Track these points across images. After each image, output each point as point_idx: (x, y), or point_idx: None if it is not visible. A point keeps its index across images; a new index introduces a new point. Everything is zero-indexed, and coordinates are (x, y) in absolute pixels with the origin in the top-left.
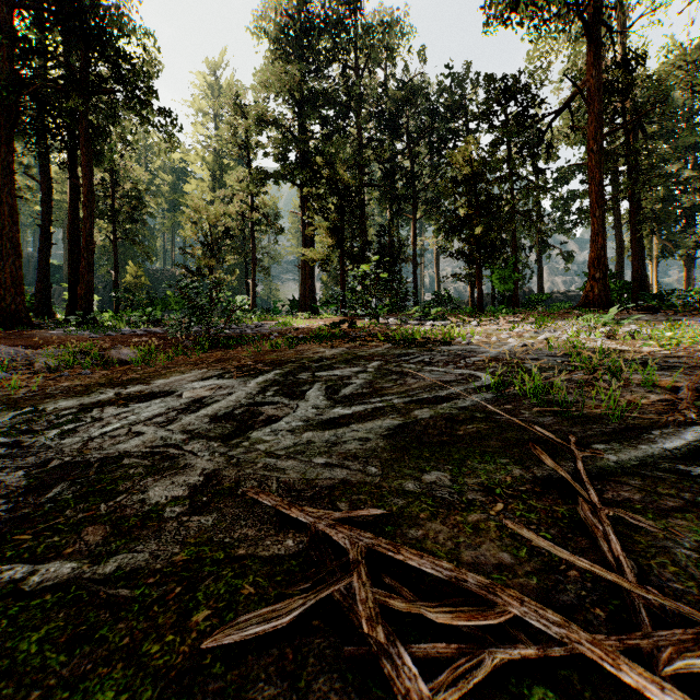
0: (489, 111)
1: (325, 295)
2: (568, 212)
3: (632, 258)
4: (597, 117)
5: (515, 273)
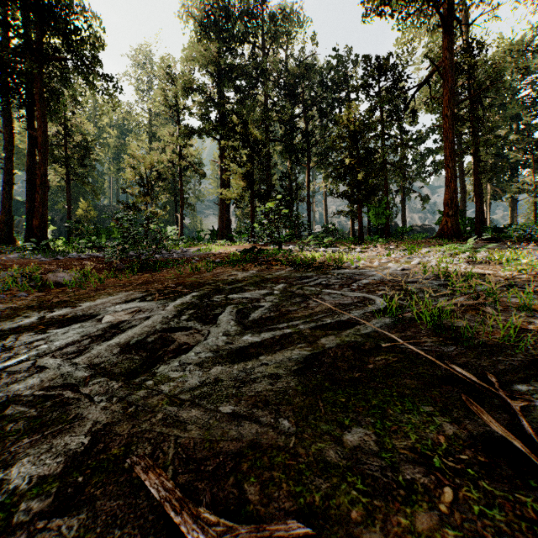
0: (367, 83)
1: (238, 227)
2: (424, 164)
3: (476, 200)
4: (450, 90)
5: (387, 211)
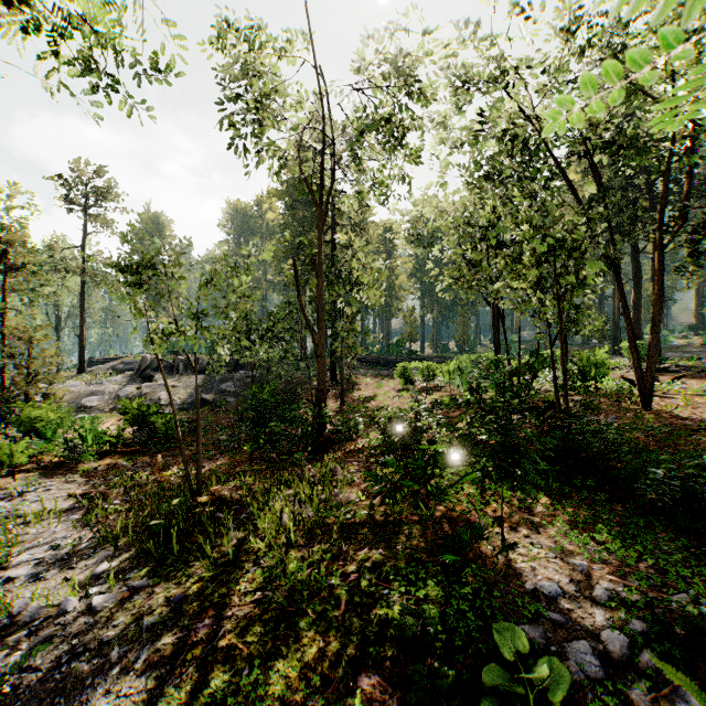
0: None
1: None
2: None
3: None
4: None
5: None
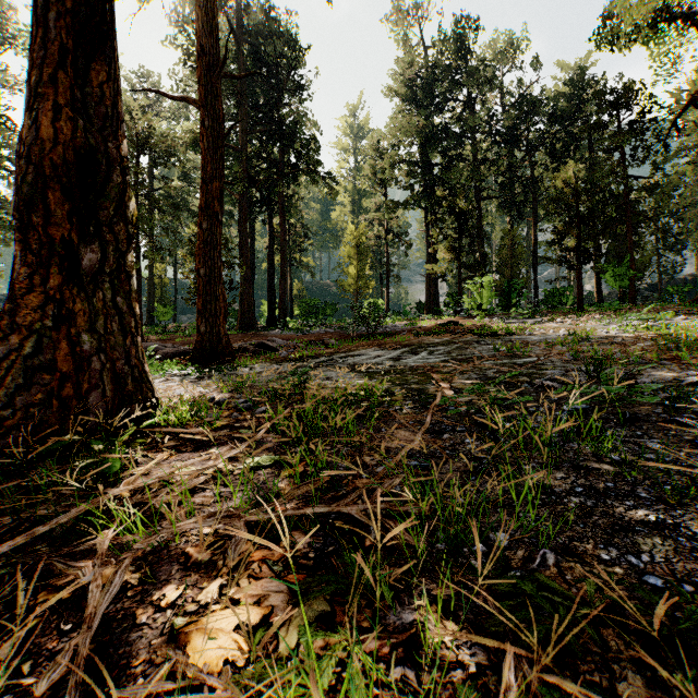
0: (599, 124)
1: None
2: None
3: None
4: None
5: (630, 271)
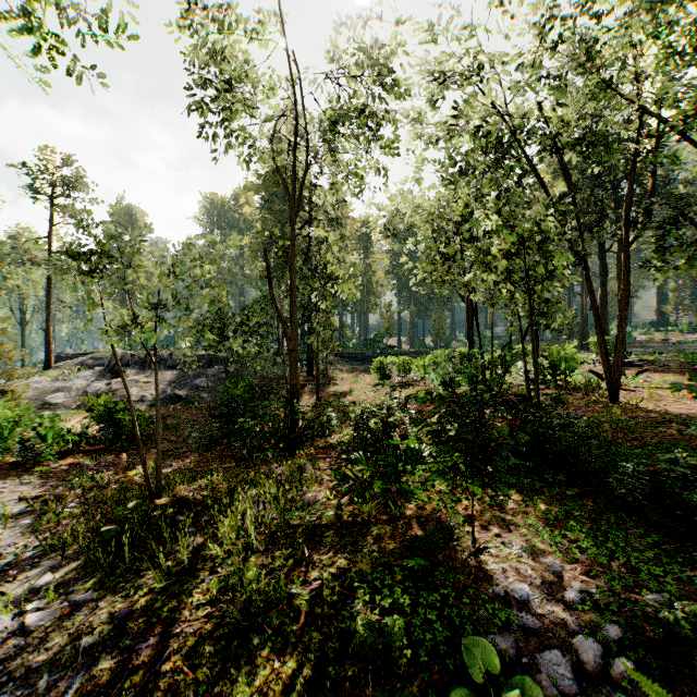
0: None
1: None
2: None
3: None
4: None
5: None
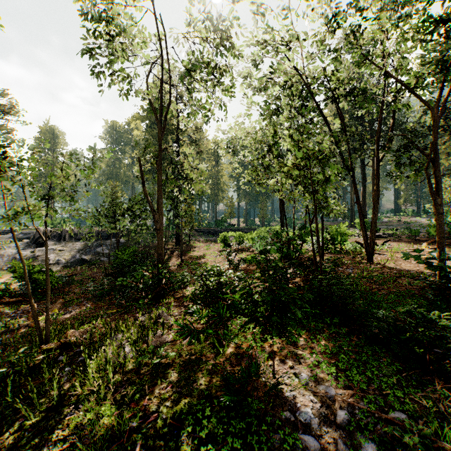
0: None
1: None
2: None
3: None
4: None
5: None
